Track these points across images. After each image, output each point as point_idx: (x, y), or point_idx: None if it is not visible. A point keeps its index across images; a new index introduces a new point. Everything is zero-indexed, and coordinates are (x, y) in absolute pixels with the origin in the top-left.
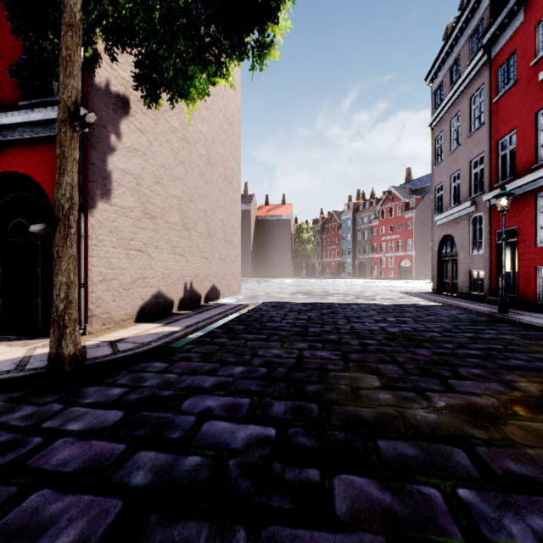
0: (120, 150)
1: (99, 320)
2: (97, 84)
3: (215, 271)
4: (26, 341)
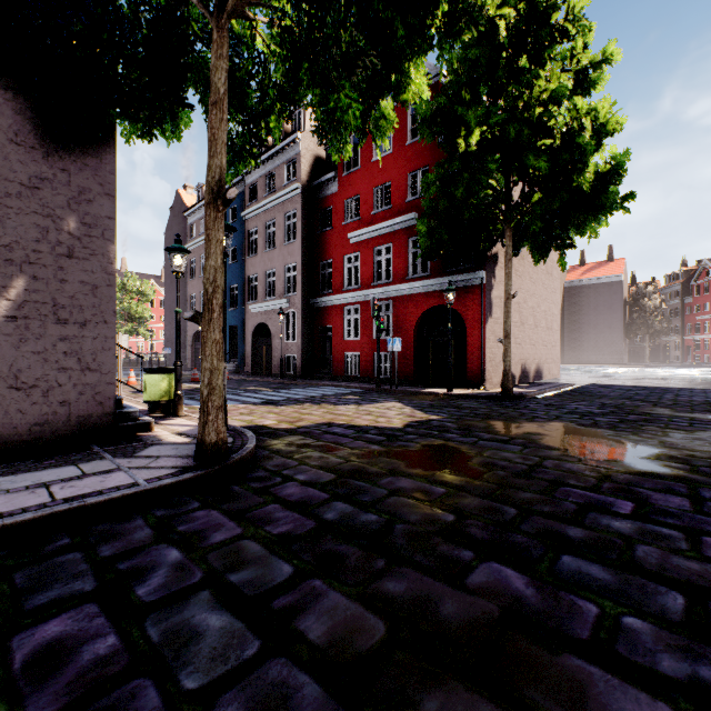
0: (495, 286)
1: (488, 382)
2: (488, 255)
3: (539, 355)
4: (460, 389)
